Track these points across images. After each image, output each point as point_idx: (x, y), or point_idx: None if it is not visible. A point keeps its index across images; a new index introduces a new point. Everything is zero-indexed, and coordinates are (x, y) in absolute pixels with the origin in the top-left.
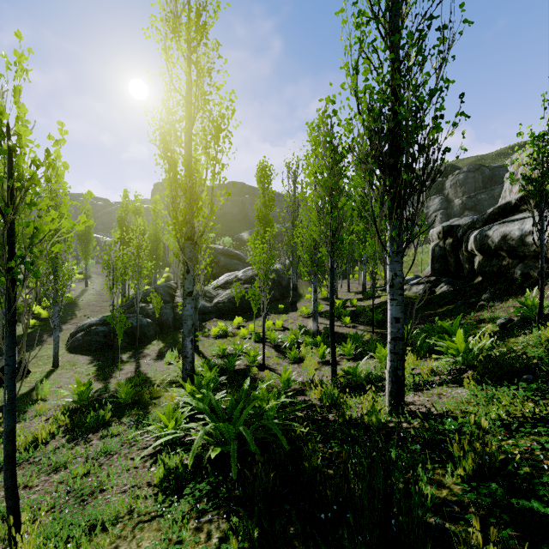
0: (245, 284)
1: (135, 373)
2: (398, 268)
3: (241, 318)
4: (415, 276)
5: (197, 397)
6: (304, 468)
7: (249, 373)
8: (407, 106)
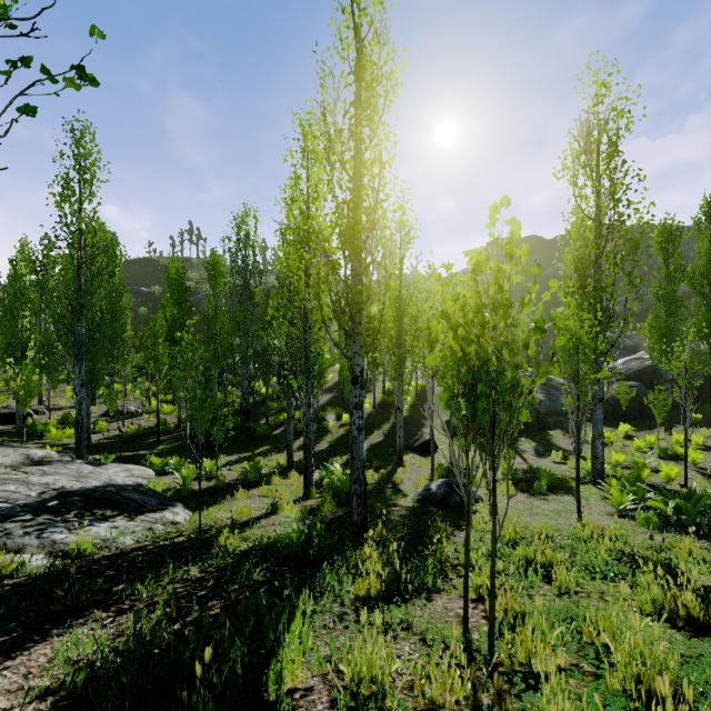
0: (628, 380)
1: (527, 464)
2: None
3: (628, 426)
4: None
5: (630, 490)
6: None
7: (667, 488)
8: None
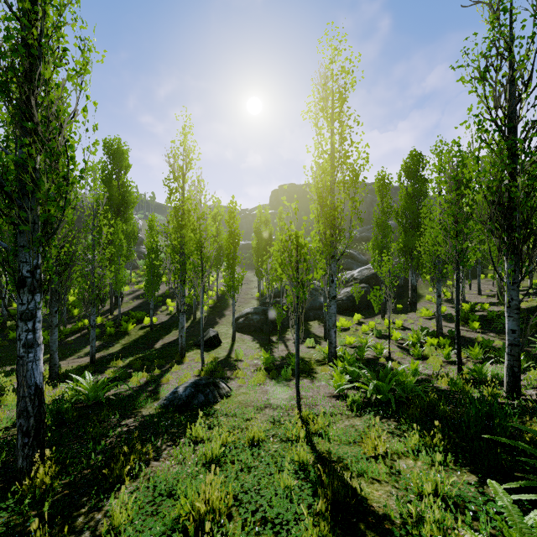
0: (361, 283)
1: (287, 351)
2: (514, 294)
3: (360, 315)
4: None
5: (349, 370)
6: (438, 412)
7: (378, 362)
8: (518, 188)
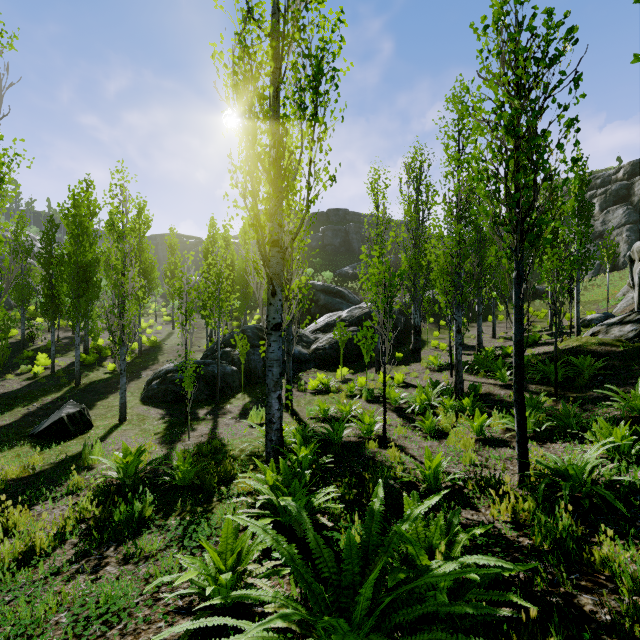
0: (351, 326)
1: (208, 437)
2: None
3: (346, 369)
4: (604, 315)
5: None
6: None
7: (363, 450)
8: None
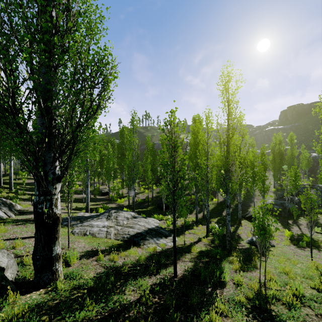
0: None
1: (300, 232)
2: None
3: None
4: None
5: None
6: None
7: None
8: None
